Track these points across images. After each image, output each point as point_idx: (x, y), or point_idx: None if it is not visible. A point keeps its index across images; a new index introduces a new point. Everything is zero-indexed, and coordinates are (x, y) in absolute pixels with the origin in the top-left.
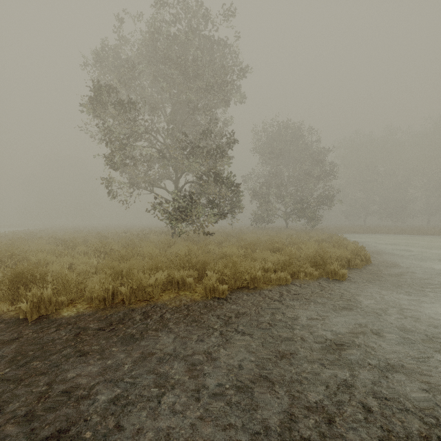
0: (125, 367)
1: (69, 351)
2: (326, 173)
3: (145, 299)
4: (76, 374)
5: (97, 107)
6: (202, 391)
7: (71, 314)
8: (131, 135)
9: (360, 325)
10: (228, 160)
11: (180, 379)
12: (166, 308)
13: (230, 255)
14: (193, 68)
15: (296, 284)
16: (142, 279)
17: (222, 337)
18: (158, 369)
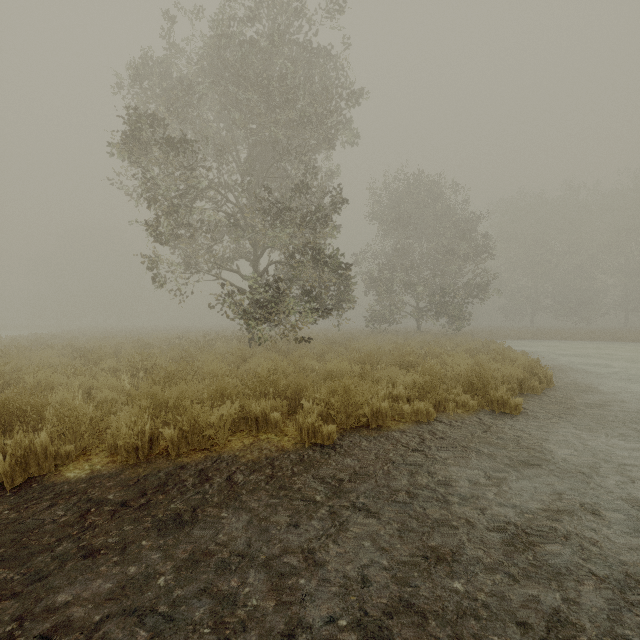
0: (160, 581)
1: (66, 546)
2: (477, 251)
3: (203, 447)
4: (73, 596)
5: (134, 148)
6: (297, 635)
7: (80, 475)
8: (187, 191)
9: (559, 495)
10: (333, 230)
11: (259, 607)
12: (237, 463)
13: (338, 374)
14: (280, 90)
15: (443, 422)
16: (199, 415)
17: (331, 518)
18: (218, 585)
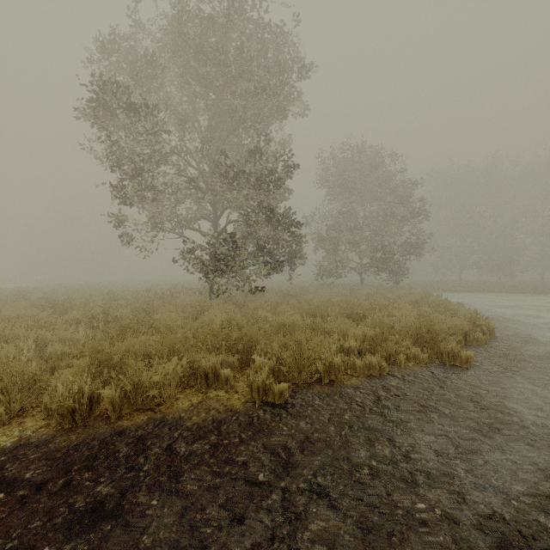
0: None
1: None
2: (414, 213)
3: (147, 407)
4: None
5: (100, 114)
6: None
7: (4, 444)
8: (151, 156)
9: (541, 471)
10: (286, 191)
11: None
12: (180, 428)
13: (290, 326)
14: (237, 63)
15: (396, 376)
16: (143, 374)
17: (281, 508)
18: None
